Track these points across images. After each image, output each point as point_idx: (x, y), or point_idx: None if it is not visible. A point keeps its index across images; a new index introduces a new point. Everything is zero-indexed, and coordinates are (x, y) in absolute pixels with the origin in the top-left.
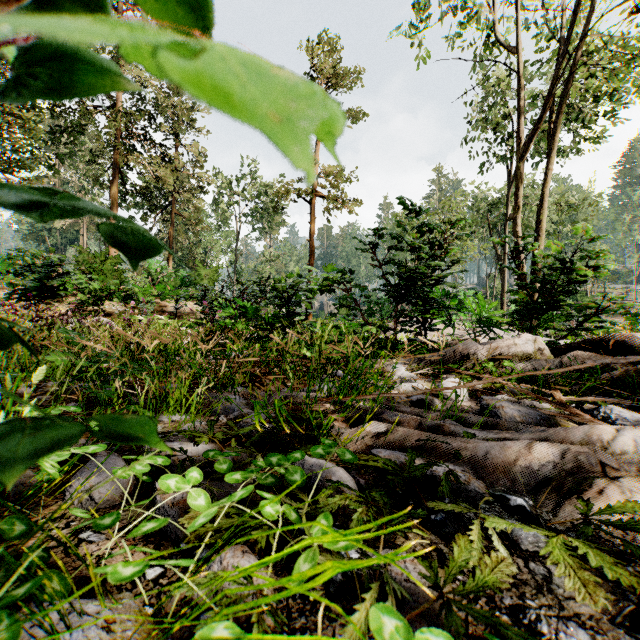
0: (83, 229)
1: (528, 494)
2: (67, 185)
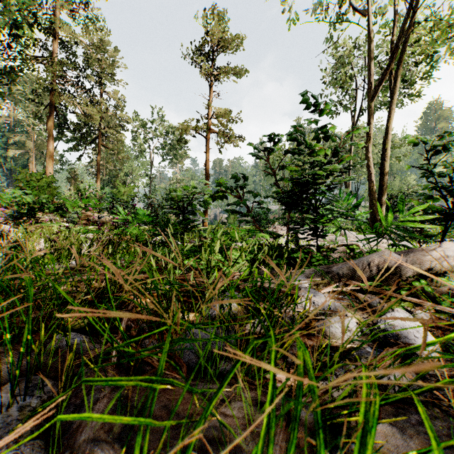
0: (32, 157)
1: None
2: (20, 123)
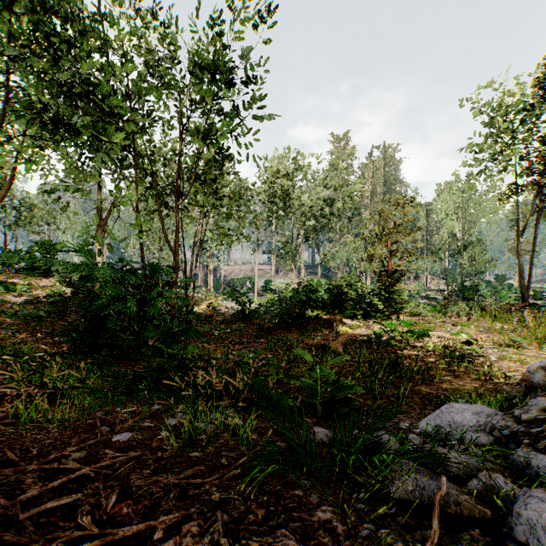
0: None
1: None
2: None
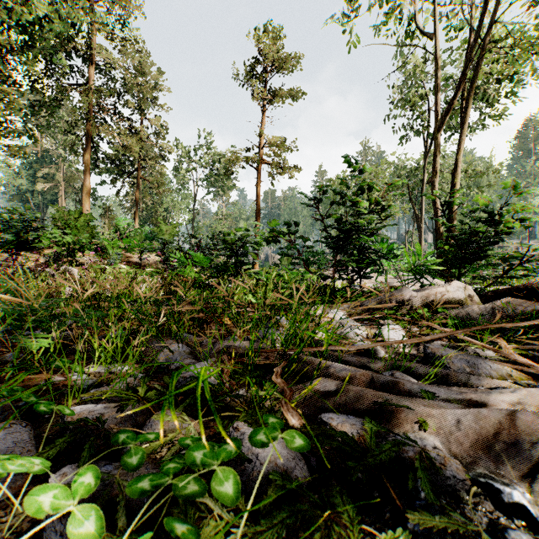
0: (62, 191)
1: (520, 482)
2: (48, 153)
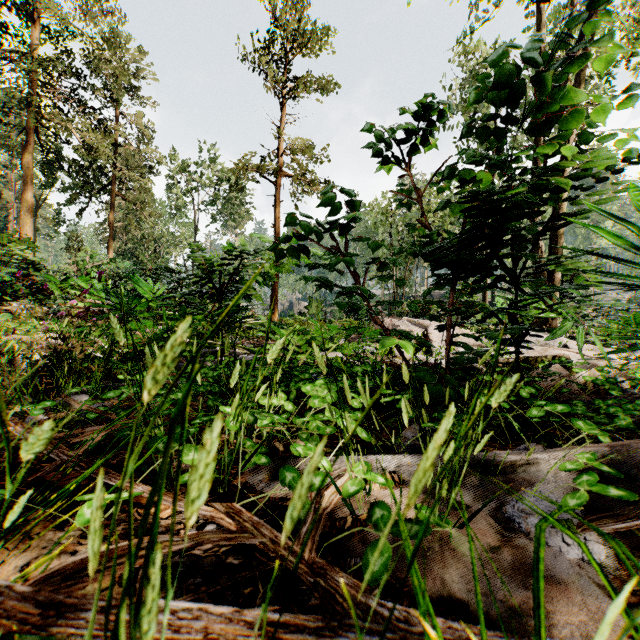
0: (14, 215)
1: None
2: None
